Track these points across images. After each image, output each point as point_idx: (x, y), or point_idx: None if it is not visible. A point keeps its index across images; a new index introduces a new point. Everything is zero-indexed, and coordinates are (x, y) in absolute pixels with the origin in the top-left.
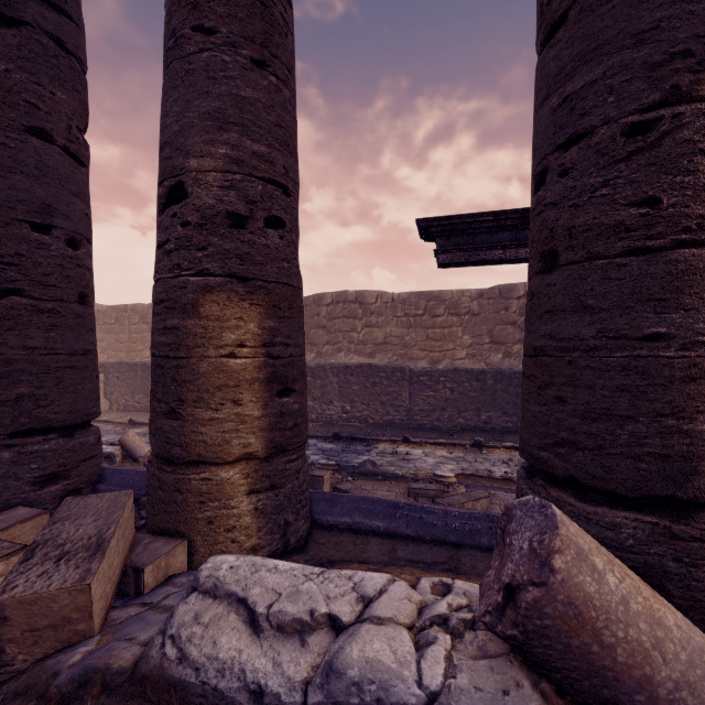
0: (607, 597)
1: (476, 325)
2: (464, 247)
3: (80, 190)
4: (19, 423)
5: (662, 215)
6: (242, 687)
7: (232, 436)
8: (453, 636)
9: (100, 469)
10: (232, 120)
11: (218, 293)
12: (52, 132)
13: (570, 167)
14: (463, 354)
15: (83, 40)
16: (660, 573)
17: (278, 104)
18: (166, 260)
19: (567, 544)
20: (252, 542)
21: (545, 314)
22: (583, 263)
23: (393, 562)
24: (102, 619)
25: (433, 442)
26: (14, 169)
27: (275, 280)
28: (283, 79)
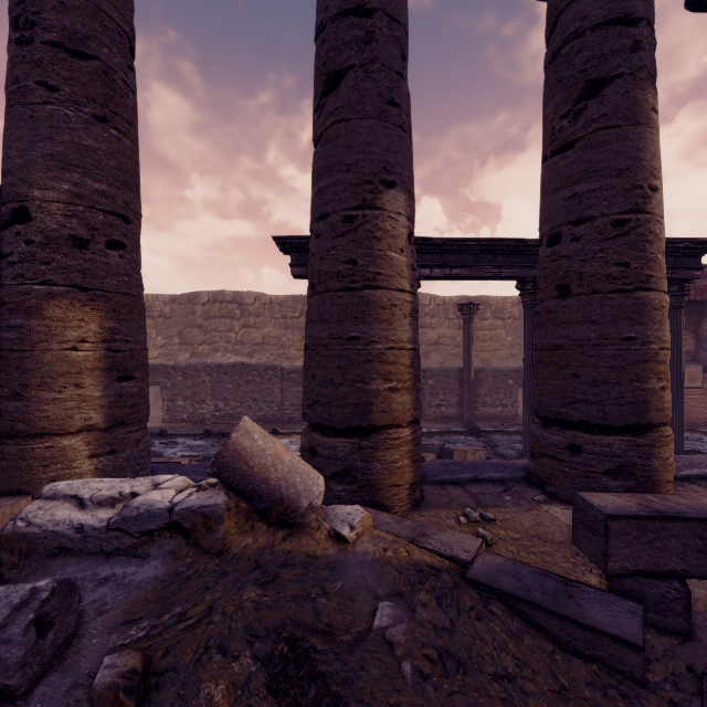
0: (255, 448)
1: None
2: None
3: None
4: None
5: (358, 270)
6: (71, 527)
7: (75, 412)
8: (202, 490)
9: None
10: (75, 163)
11: (61, 300)
12: None
13: (320, 234)
14: None
15: None
16: (354, 469)
17: (119, 151)
18: (10, 270)
19: (241, 429)
20: None
21: (309, 323)
22: (324, 293)
23: None
24: None
25: (299, 432)
26: None
27: (116, 290)
28: (124, 132)
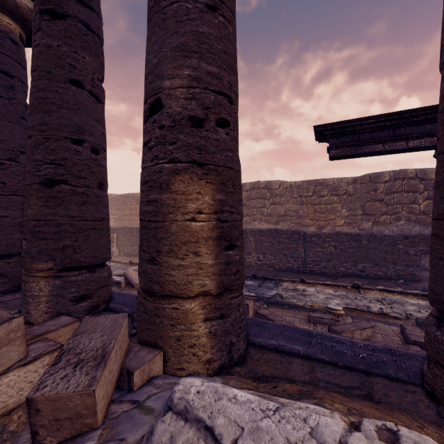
0: None
1: (351, 202)
2: (350, 143)
3: (99, 117)
4: (64, 263)
5: None
6: None
7: (194, 278)
8: None
9: (111, 293)
10: (193, 50)
11: (184, 175)
12: (83, 82)
13: None
14: (341, 222)
15: (101, 24)
16: None
17: (224, 36)
18: (149, 153)
19: None
20: (207, 356)
21: None
22: None
23: (315, 382)
24: (104, 413)
25: (322, 283)
26: (62, 106)
27: (223, 165)
28: (228, 19)
